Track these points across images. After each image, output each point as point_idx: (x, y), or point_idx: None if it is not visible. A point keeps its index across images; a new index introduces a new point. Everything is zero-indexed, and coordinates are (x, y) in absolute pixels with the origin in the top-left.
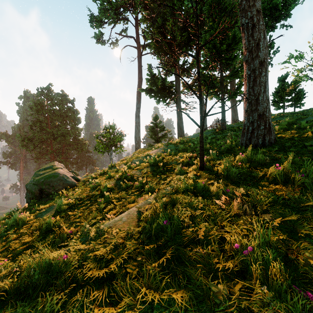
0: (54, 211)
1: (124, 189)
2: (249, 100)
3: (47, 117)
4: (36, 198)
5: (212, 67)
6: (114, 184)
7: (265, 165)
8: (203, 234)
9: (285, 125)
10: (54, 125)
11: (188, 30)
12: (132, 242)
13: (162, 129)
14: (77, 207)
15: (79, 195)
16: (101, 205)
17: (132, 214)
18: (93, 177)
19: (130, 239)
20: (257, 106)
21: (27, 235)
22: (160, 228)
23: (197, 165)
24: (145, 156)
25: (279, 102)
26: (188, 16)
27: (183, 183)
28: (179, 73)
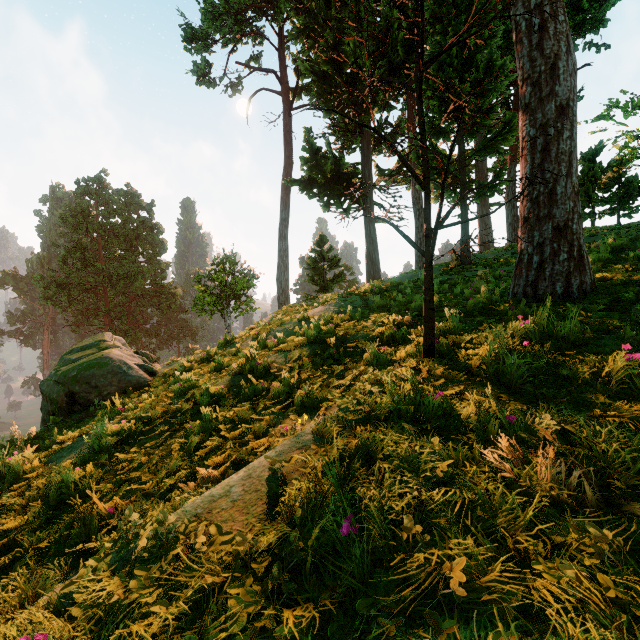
0: (87, 448)
1: (249, 396)
2: (533, 195)
3: (96, 239)
4: (60, 413)
5: (441, 131)
6: (227, 384)
7: (584, 344)
8: (466, 578)
9: (608, 252)
10: (111, 257)
11: (389, 55)
12: (248, 587)
13: (335, 264)
14: (140, 439)
15: (147, 410)
16: (193, 438)
17: (257, 478)
18: (184, 366)
19: (243, 577)
20: (550, 209)
21: (13, 513)
22: (331, 537)
23: (417, 343)
24: (299, 321)
25: (583, 207)
26: (388, 26)
27: (388, 392)
28: (369, 147)
